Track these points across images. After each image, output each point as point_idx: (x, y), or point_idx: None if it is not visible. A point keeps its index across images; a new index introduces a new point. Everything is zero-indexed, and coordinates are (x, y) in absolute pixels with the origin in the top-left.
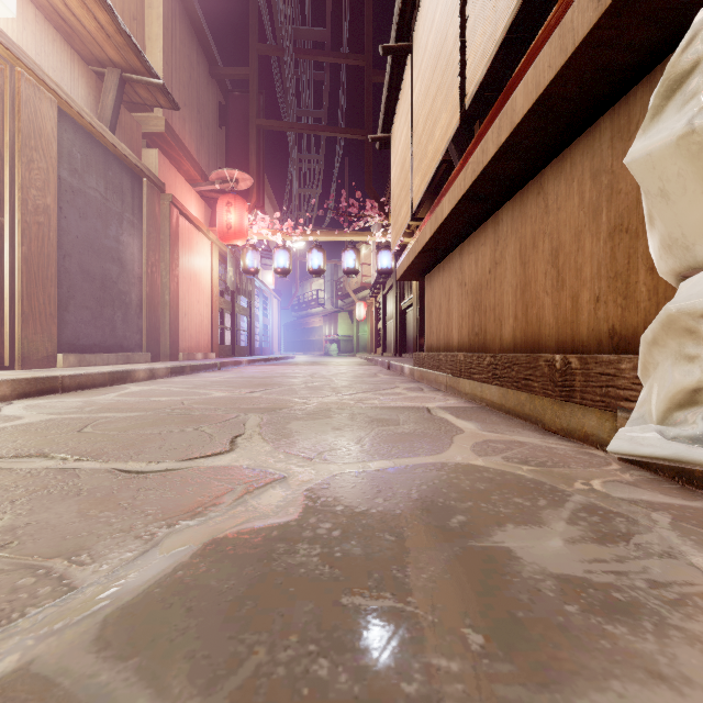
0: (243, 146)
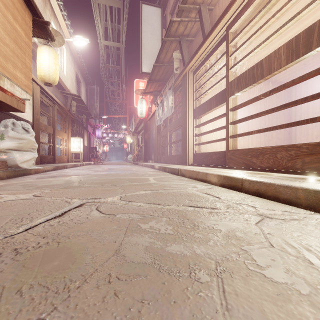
0: None
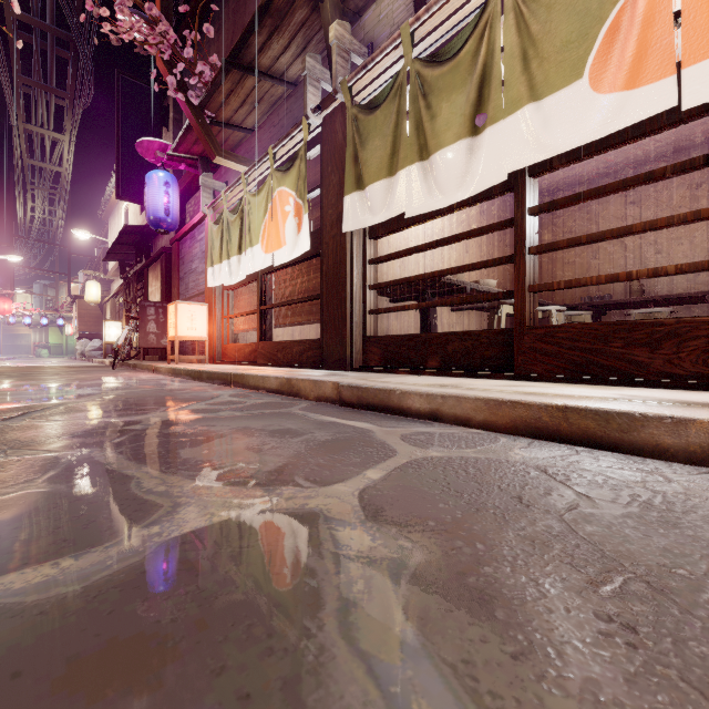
0: (3, 268)
